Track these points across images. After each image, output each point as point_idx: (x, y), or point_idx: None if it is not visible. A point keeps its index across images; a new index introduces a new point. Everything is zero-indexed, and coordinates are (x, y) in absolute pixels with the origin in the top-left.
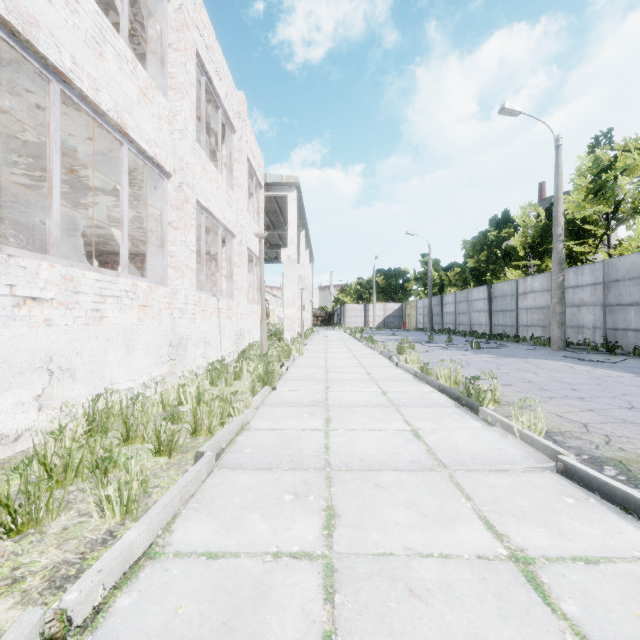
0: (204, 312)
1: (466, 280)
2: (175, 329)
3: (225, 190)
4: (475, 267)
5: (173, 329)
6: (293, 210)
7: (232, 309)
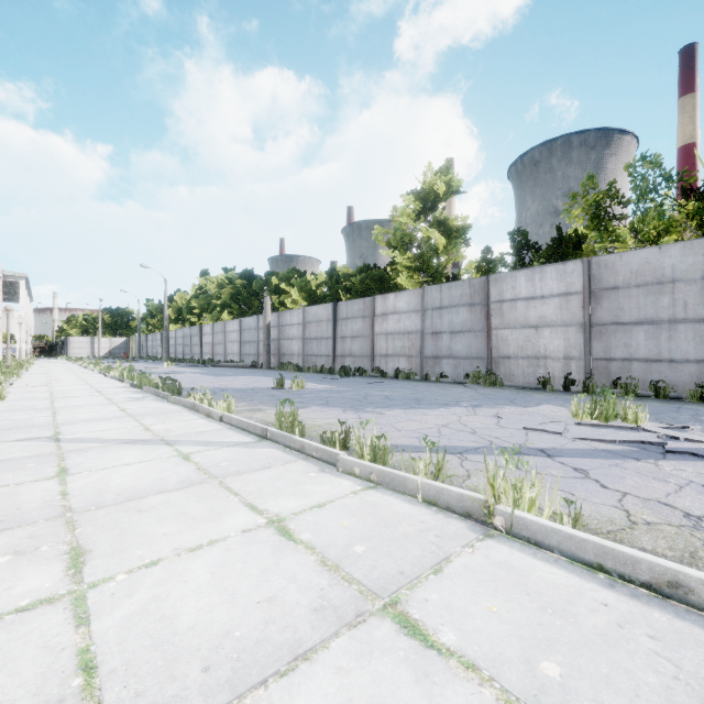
0: None
1: None
2: None
3: None
4: None
5: None
6: (24, 290)
7: None
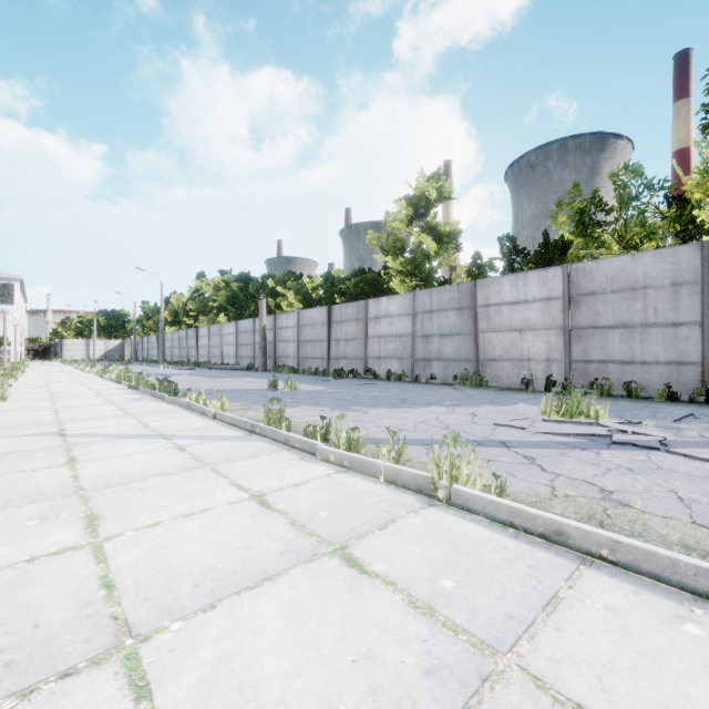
0: None
1: None
2: None
3: None
4: None
5: None
6: (18, 293)
7: None
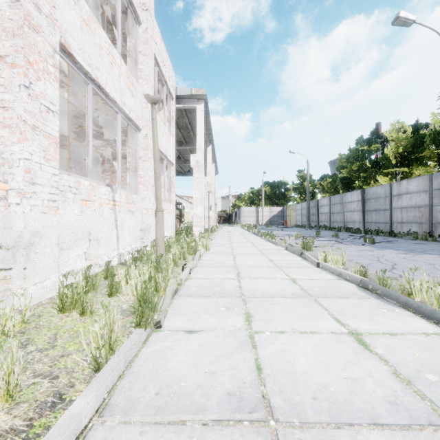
0: (87, 202)
1: (336, 188)
2: (10, 222)
3: (125, 73)
4: (345, 177)
5: (7, 222)
6: (201, 120)
7: (135, 203)
